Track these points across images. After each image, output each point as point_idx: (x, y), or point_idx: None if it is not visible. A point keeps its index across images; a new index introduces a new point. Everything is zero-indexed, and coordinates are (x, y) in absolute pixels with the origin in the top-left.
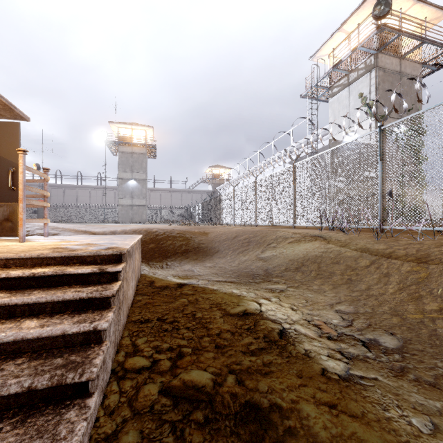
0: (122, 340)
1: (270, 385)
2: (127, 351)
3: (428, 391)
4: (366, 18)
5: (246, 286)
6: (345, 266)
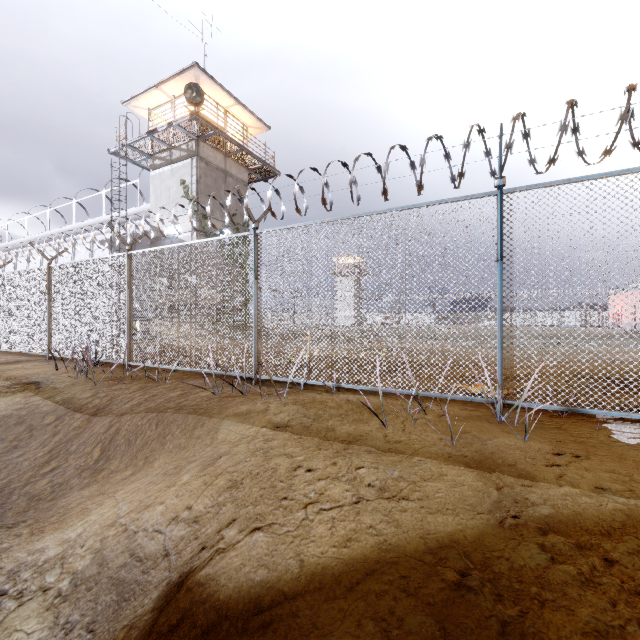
0: None
1: None
2: None
3: None
4: None
5: None
6: (27, 428)
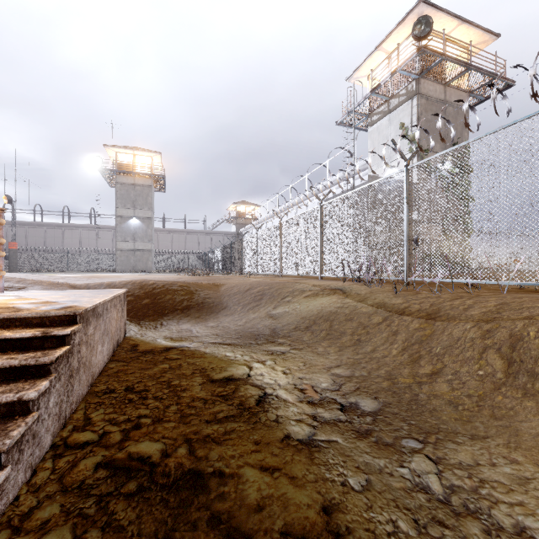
0: (75, 413)
1: (222, 453)
2: (75, 425)
3: (381, 451)
4: (408, 37)
5: (244, 348)
6: (358, 324)
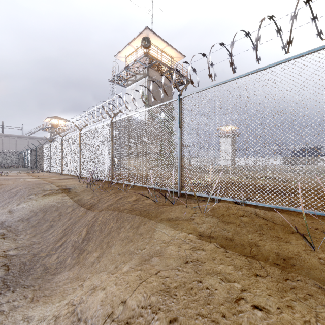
0: None
1: None
2: None
3: None
4: None
5: None
6: (59, 213)
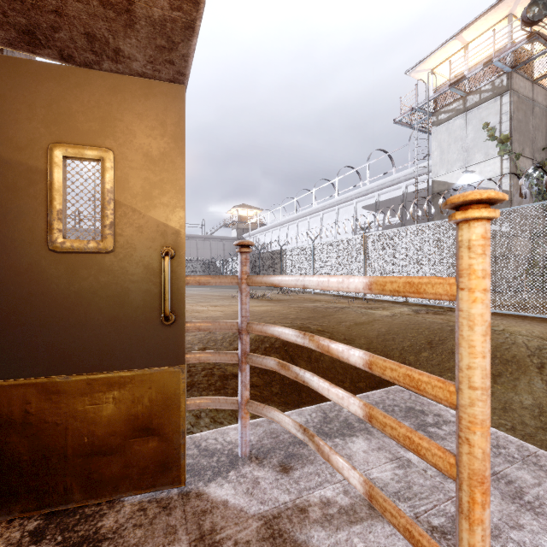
0: None
1: None
2: None
3: None
4: (494, 25)
5: None
6: None
